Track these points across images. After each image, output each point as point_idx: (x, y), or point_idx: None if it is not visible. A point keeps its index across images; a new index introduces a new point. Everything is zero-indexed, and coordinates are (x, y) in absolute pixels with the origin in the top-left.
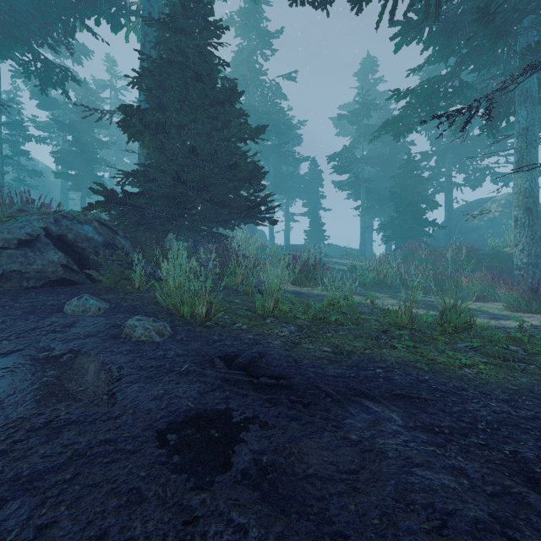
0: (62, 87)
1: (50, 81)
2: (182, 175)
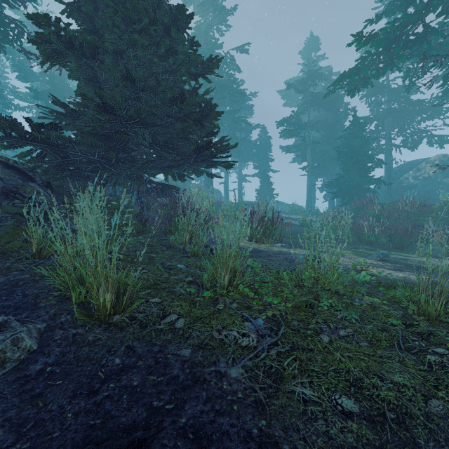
0: (20, 44)
1: (7, 38)
2: (104, 97)
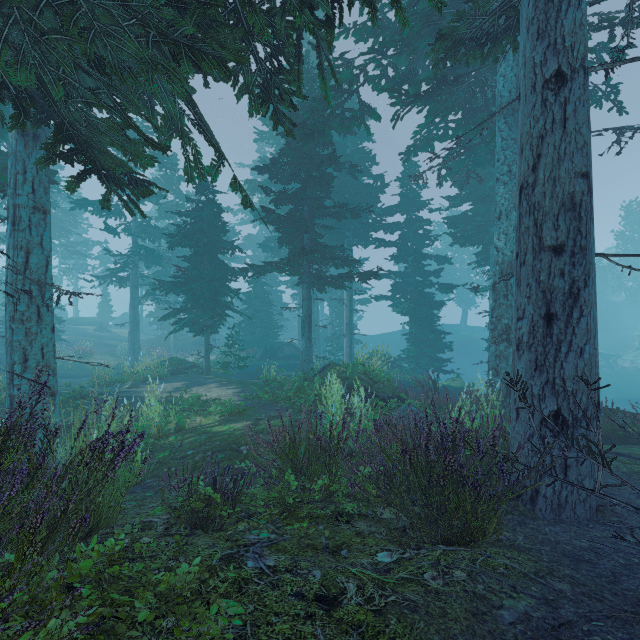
0: None
1: None
2: None
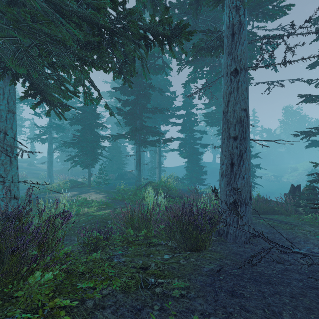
0: None
1: None
2: None
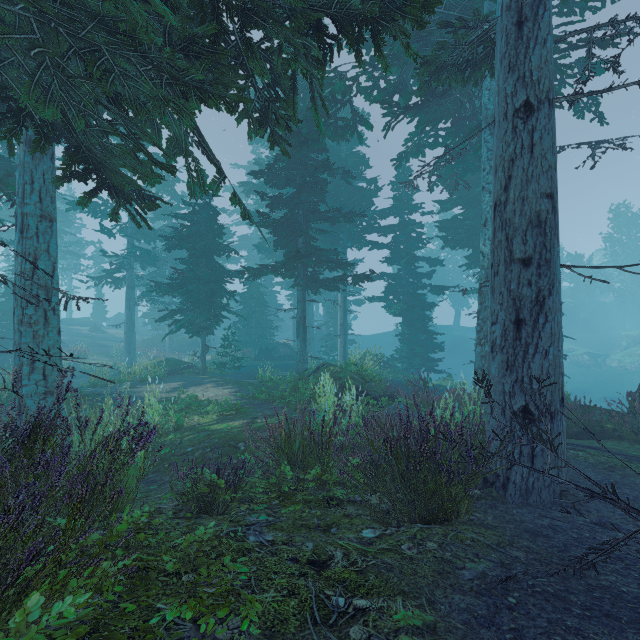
0: None
1: None
2: None
